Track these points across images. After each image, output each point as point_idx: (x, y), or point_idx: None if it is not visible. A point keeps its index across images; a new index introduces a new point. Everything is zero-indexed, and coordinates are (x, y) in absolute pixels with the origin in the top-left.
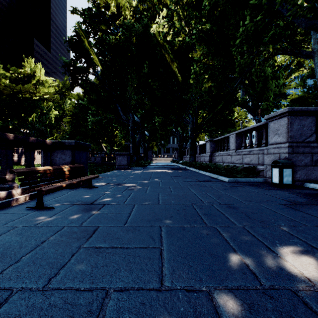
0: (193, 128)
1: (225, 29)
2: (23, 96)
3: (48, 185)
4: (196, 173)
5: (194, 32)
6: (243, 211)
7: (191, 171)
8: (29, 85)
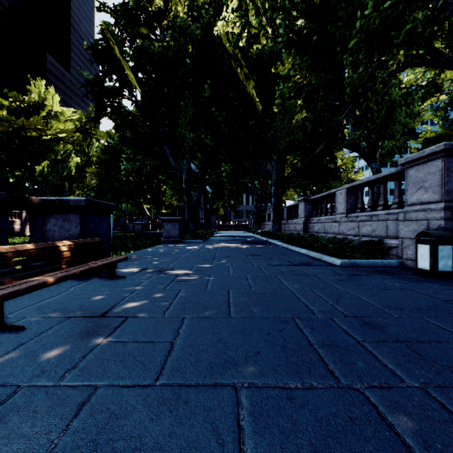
0: (278, 181)
1: (329, 28)
2: (28, 135)
3: (23, 279)
4: (284, 250)
5: (281, 32)
6: (399, 337)
7: (277, 246)
8: (35, 118)
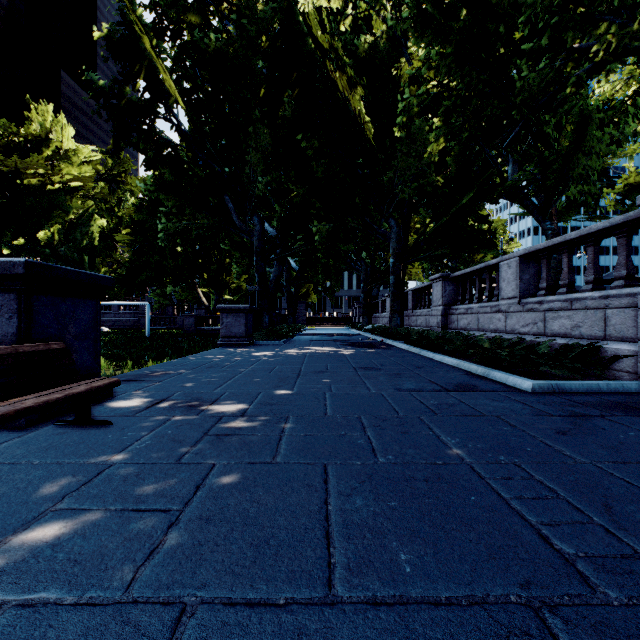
0: (400, 250)
1: None
2: (24, 184)
3: None
4: (416, 358)
5: (409, 4)
6: None
7: (401, 352)
8: (34, 158)
